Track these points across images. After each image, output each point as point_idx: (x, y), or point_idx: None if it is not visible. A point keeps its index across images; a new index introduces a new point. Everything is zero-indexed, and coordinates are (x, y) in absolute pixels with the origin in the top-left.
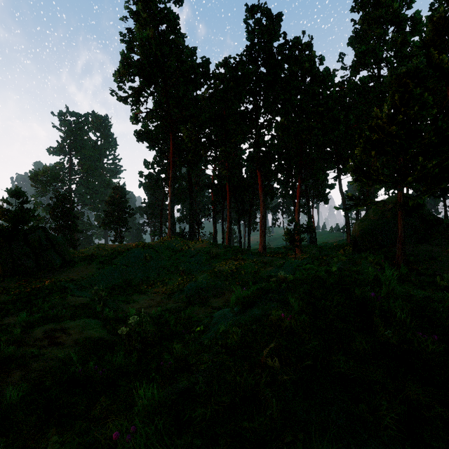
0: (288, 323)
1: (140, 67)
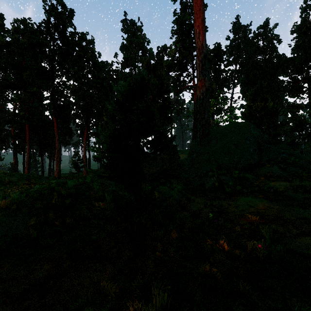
0: (7, 203)
1: None
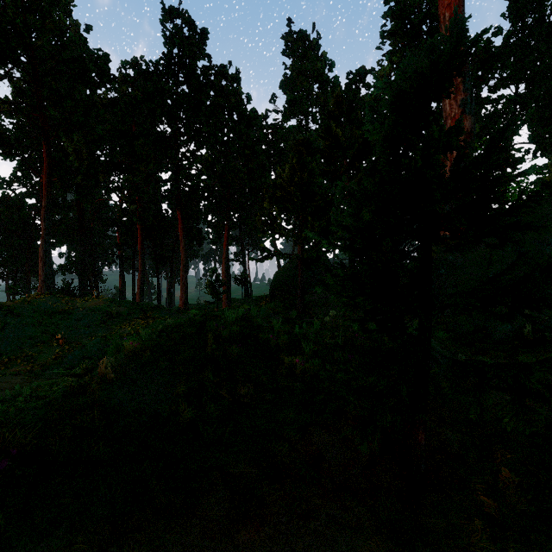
0: (135, 348)
1: None
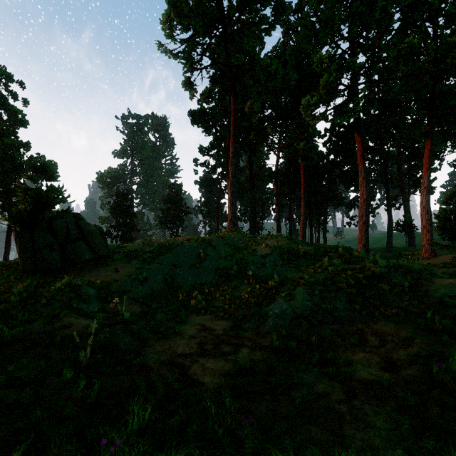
0: None
1: (193, 5)
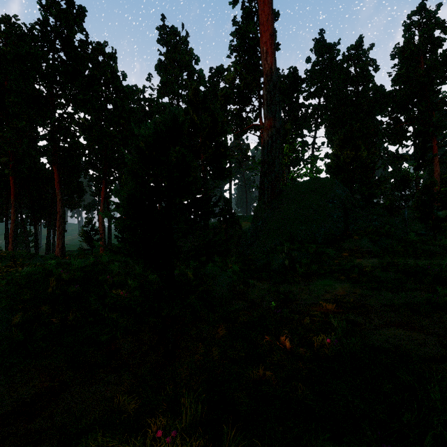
0: None
1: None
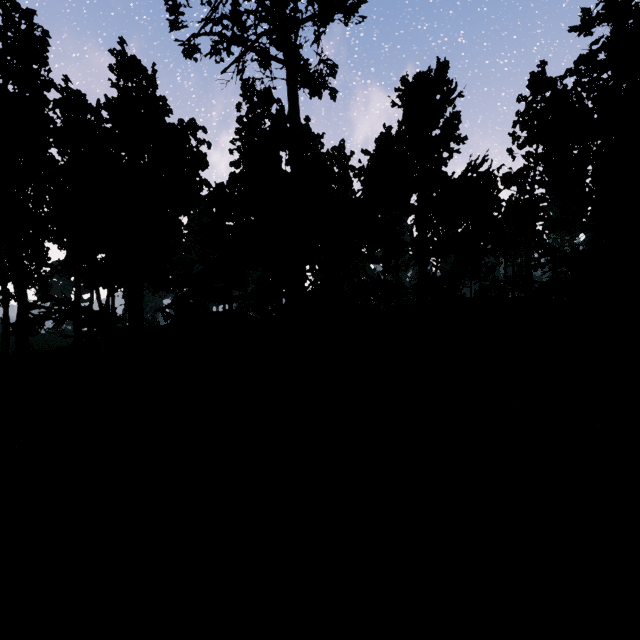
0: None
1: None
